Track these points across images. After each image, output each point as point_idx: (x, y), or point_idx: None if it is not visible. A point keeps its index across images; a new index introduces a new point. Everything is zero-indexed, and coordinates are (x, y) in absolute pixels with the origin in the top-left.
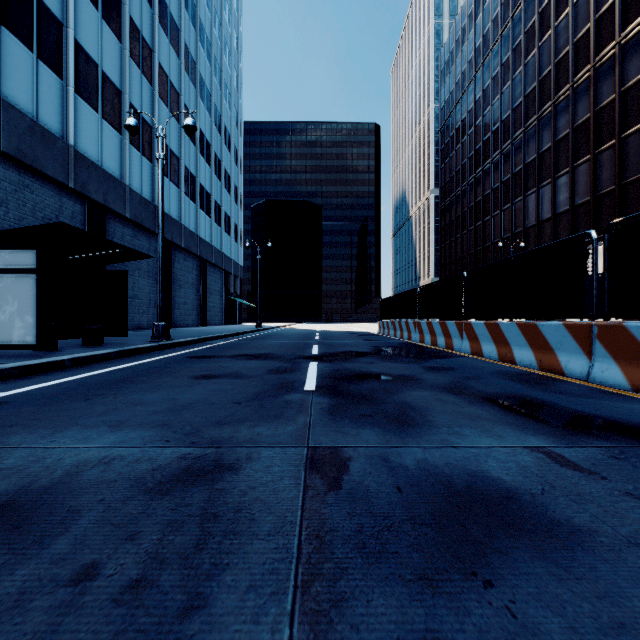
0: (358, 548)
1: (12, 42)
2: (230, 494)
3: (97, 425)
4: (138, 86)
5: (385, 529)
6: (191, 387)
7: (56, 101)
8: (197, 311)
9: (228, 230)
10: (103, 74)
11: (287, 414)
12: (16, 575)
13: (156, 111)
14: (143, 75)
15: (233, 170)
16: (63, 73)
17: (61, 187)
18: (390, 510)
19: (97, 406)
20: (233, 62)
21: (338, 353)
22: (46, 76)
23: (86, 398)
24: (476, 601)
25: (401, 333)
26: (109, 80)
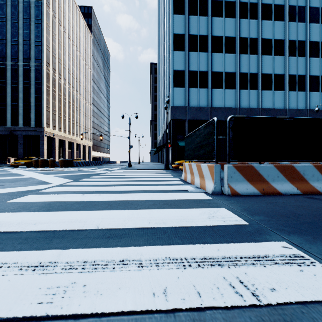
0: None
1: (290, 93)
2: None
3: None
4: None
5: None
6: None
7: (303, 99)
8: None
9: None
10: (321, 77)
11: None
12: None
13: None
14: None
15: None
16: (305, 89)
17: None
18: None
19: None
20: None
21: None
22: (300, 94)
23: None
24: None
25: None
26: None
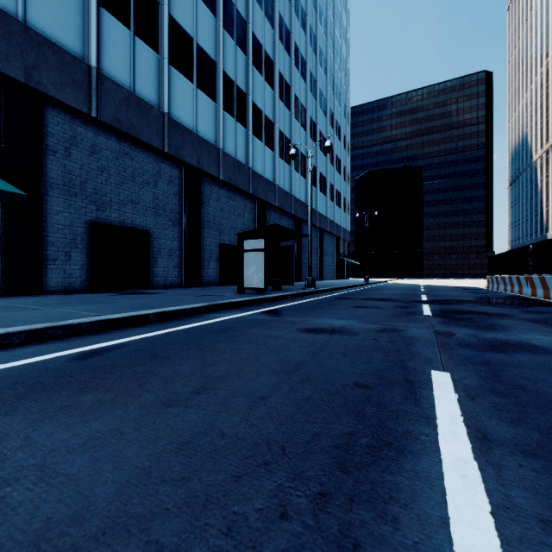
0: (458, 345)
1: (226, 117)
2: (406, 335)
3: (331, 318)
4: (282, 115)
5: (470, 344)
6: (355, 310)
7: (243, 143)
8: (317, 269)
9: (338, 203)
10: (264, 116)
11: (418, 321)
12: (356, 337)
13: (292, 128)
14: (285, 106)
15: (342, 154)
16: (246, 124)
17: (245, 194)
18: (473, 343)
19: (321, 313)
20: (342, 67)
21: (444, 300)
22: (239, 130)
23: (311, 310)
24: (499, 354)
25: (511, 287)
26: (267, 118)
